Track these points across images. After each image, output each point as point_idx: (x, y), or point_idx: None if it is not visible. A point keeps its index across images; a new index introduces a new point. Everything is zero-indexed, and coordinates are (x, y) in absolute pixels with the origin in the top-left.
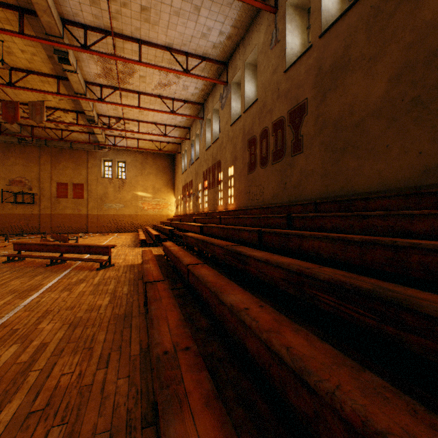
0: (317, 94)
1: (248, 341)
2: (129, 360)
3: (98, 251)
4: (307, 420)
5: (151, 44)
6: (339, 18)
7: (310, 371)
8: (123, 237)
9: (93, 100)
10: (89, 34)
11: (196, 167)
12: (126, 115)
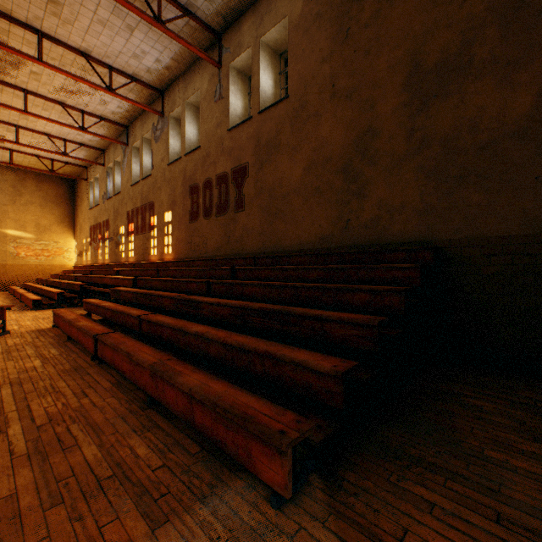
0: (256, 161)
1: (210, 349)
2: (107, 390)
3: None
4: (246, 368)
5: (58, 42)
6: (273, 105)
7: (247, 344)
8: None
9: None
10: None
11: (115, 204)
12: None
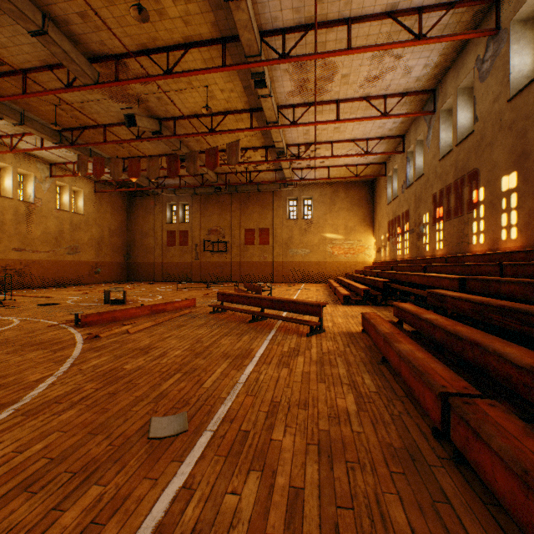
0: None
1: None
2: None
3: (305, 310)
4: None
5: (364, 19)
6: None
7: None
8: (313, 289)
9: (284, 126)
10: (286, 40)
11: (416, 190)
12: (318, 137)
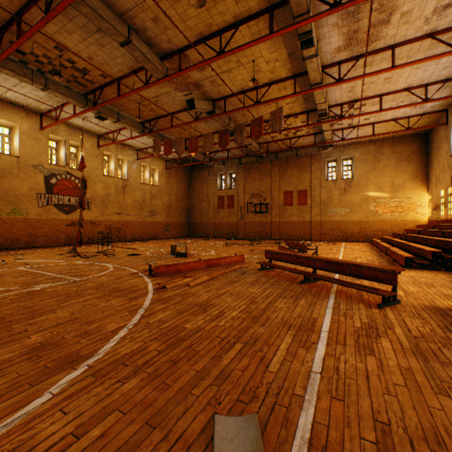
0: None
1: None
2: None
3: (371, 275)
4: None
5: None
6: None
7: None
8: (357, 249)
9: (329, 85)
10: None
11: None
12: (364, 93)
